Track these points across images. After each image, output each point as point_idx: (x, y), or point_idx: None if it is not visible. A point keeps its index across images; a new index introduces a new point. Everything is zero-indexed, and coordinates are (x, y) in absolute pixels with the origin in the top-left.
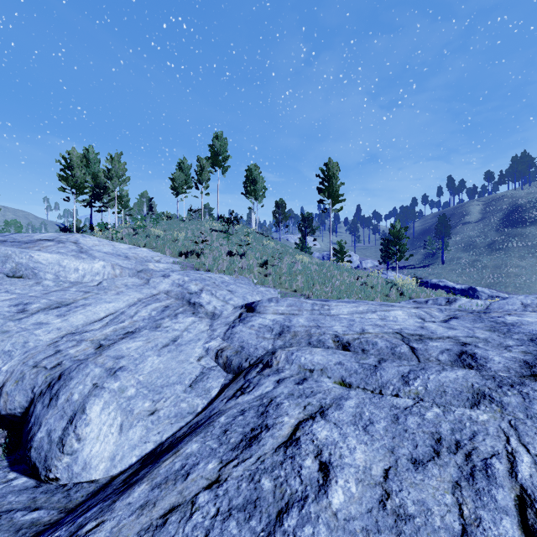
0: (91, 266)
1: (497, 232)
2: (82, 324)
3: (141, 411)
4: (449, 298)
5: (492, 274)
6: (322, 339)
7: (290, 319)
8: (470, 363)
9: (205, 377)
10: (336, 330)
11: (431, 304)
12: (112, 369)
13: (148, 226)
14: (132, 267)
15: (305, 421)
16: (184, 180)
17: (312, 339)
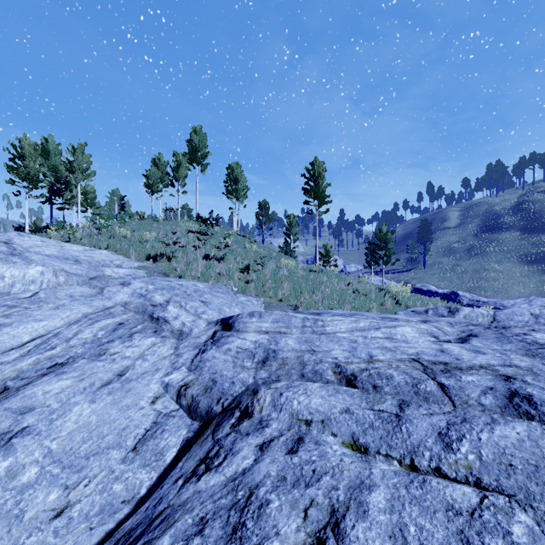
0: (24, 272)
1: (475, 237)
2: None
3: (38, 513)
4: (450, 307)
5: (472, 279)
6: (319, 369)
7: (277, 340)
8: (528, 411)
9: (160, 429)
10: (336, 356)
11: (433, 315)
12: (5, 435)
13: (114, 226)
14: (84, 273)
15: None
16: (159, 178)
17: (306, 369)
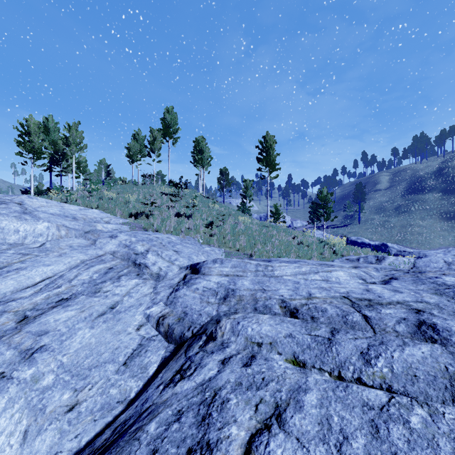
0: (34, 227)
1: (403, 197)
2: (12, 290)
3: (56, 407)
4: (377, 256)
5: (400, 233)
6: (268, 304)
7: (235, 281)
8: (432, 336)
9: (144, 350)
10: (282, 294)
11: (363, 262)
12: (28, 350)
13: (102, 190)
14: (80, 228)
15: (259, 435)
16: (138, 150)
17: (258, 304)
